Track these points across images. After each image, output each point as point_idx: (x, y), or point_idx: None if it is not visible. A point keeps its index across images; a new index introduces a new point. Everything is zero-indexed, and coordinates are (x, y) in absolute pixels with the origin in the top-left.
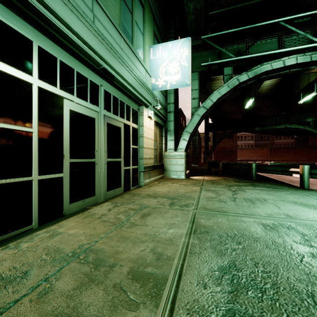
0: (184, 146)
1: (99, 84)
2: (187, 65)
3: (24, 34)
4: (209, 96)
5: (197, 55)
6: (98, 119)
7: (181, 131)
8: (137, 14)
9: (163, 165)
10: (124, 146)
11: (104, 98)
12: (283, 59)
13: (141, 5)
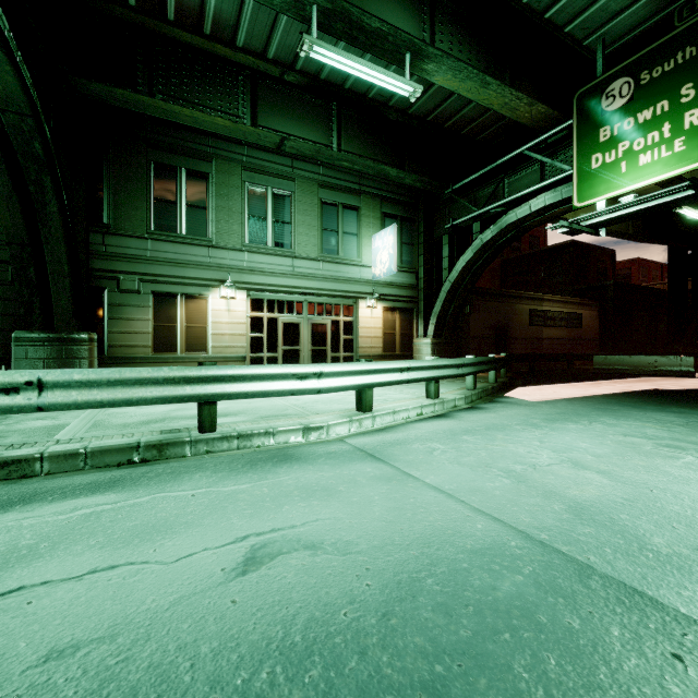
0: (432, 332)
1: (304, 301)
2: (393, 252)
3: (261, 298)
4: (455, 265)
5: (453, 208)
6: (303, 322)
7: (497, 301)
8: (347, 224)
9: (412, 355)
10: (331, 337)
11: (308, 308)
12: (529, 202)
13: (354, 211)
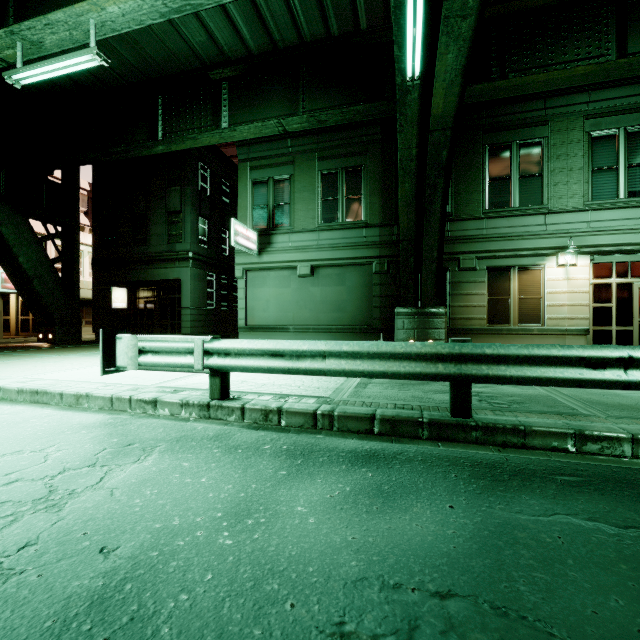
0: None
1: None
2: None
3: (607, 261)
4: None
5: None
6: None
7: None
8: None
9: None
10: None
11: None
12: None
13: None
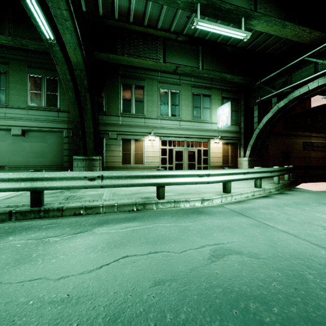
0: (248, 154)
1: (184, 140)
2: (228, 116)
3: (166, 140)
4: (262, 120)
5: (260, 91)
6: (184, 150)
7: (283, 138)
8: (204, 104)
9: (237, 166)
10: (197, 157)
11: (186, 144)
12: (308, 84)
13: (208, 97)
